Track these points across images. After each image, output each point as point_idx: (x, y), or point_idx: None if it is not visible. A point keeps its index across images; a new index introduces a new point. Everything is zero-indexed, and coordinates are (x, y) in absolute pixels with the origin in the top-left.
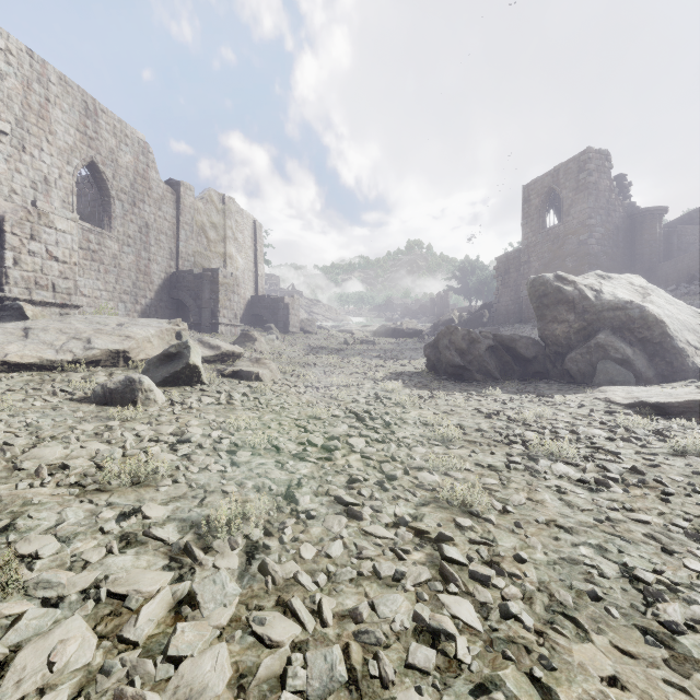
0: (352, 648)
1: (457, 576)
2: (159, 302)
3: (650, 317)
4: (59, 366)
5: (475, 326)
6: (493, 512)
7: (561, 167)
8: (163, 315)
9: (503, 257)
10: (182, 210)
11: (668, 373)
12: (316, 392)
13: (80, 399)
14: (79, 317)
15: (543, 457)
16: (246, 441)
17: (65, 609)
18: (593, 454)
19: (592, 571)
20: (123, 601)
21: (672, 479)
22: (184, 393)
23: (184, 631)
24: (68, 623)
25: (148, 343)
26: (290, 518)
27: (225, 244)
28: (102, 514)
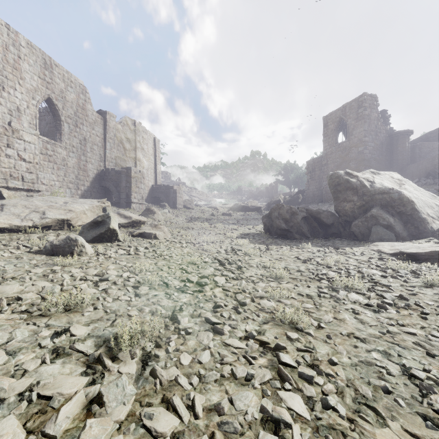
0: (217, 436)
1: (290, 377)
2: (92, 188)
3: (404, 198)
4: (23, 230)
5: (293, 204)
6: (312, 328)
7: (347, 105)
8: (95, 197)
9: (311, 161)
10: (107, 130)
11: (416, 234)
12: (193, 246)
13: (35, 252)
14: (39, 198)
15: (341, 289)
16: (146, 279)
17: (4, 409)
18: (373, 286)
19: (382, 370)
20: (49, 401)
21: (426, 303)
22: (106, 247)
23: (91, 426)
24: (3, 422)
25: (83, 215)
26: (173, 335)
27: (136, 152)
28: (41, 333)
